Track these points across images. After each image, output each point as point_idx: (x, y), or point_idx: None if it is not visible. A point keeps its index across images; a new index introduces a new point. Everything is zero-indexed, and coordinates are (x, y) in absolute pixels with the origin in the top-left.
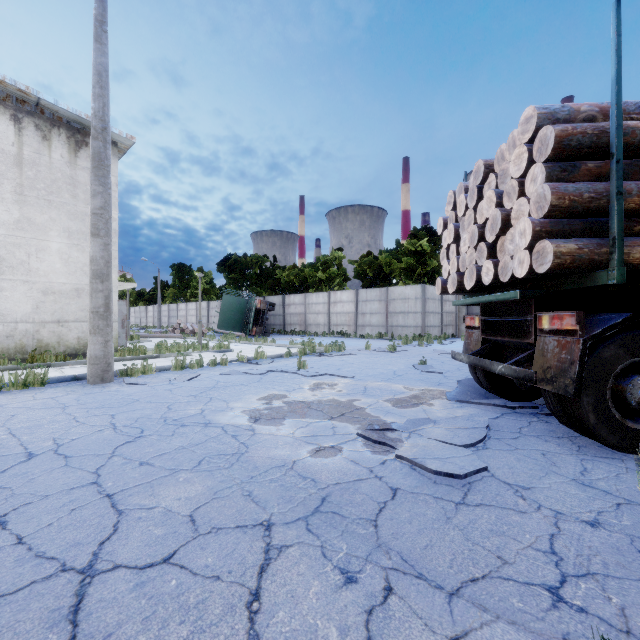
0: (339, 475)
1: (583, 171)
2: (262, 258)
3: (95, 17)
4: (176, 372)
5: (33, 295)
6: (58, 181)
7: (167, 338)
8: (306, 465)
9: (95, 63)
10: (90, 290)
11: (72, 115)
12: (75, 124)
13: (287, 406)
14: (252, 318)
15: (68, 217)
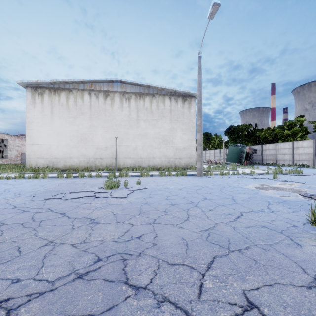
0: (290, 200)
1: None
2: (248, 126)
3: (198, 67)
4: (220, 176)
5: (173, 150)
6: (179, 114)
7: (205, 165)
8: (278, 197)
9: (198, 81)
10: (197, 148)
11: (183, 92)
12: (183, 94)
13: (269, 187)
14: (244, 157)
15: (182, 125)
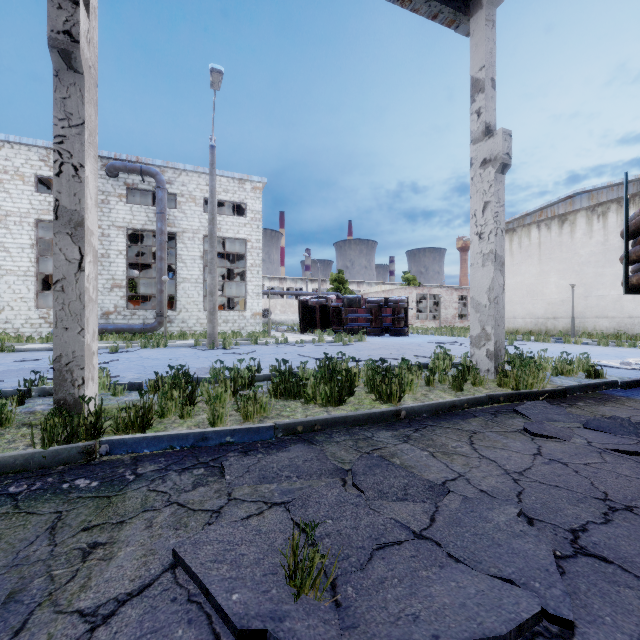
0: None
1: (637, 241)
2: None
3: None
4: None
5: None
6: None
7: None
8: None
9: None
10: None
11: None
12: None
13: None
14: None
15: None
